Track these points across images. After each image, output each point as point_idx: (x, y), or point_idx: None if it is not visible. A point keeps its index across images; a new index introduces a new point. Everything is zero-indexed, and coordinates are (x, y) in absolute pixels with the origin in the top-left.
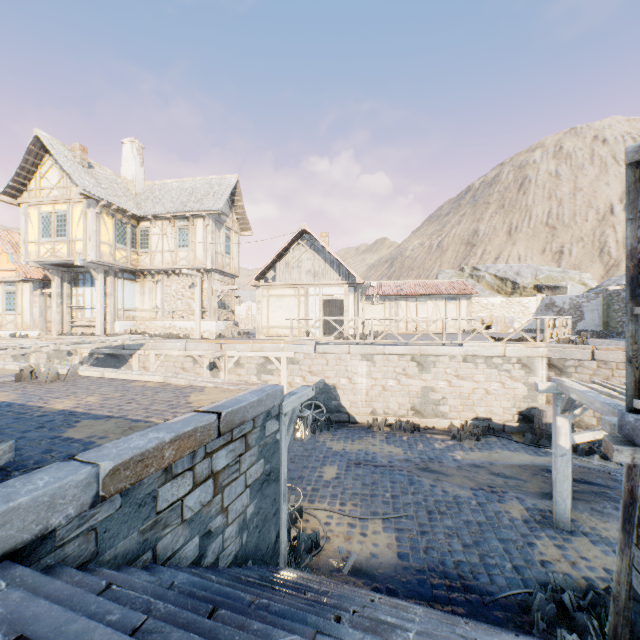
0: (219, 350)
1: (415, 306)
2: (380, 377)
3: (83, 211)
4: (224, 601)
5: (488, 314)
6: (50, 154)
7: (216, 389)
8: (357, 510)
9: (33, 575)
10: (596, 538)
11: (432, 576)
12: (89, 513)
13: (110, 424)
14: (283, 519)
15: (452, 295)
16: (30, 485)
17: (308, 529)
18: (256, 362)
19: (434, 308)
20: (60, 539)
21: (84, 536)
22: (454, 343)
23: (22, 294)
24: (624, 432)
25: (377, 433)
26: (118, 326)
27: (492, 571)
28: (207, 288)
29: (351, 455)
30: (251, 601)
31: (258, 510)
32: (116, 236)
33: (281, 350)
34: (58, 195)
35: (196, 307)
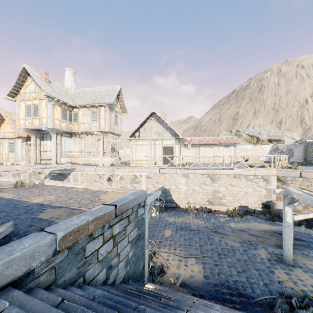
0: (112, 171)
1: (208, 150)
2: (192, 185)
3: (46, 103)
4: (122, 307)
5: (244, 153)
6: (30, 76)
7: (113, 192)
8: (182, 253)
9: (23, 295)
10: (306, 269)
11: (222, 288)
12: (51, 259)
13: (61, 211)
14: (146, 258)
15: (226, 144)
16: (21, 245)
17: (158, 262)
18: (130, 177)
19: (217, 150)
20: (37, 273)
21: (49, 271)
22: (229, 168)
23: (17, 144)
24: None
25: (190, 213)
26: (63, 159)
27: (253, 286)
28: (106, 141)
29: (178, 224)
30: (135, 306)
31: (134, 254)
32: (62, 116)
33: (142, 171)
34: (34, 96)
35: (100, 150)
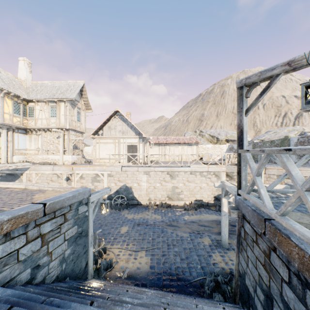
0: (71, 170)
1: (173, 148)
2: (153, 182)
3: None
4: (24, 302)
5: (206, 152)
6: None
7: (53, 191)
8: (134, 247)
9: None
10: None
11: (164, 275)
12: None
13: None
14: (90, 255)
15: (190, 143)
16: None
17: (108, 258)
18: (91, 176)
19: (182, 149)
20: None
21: None
22: (187, 166)
23: None
24: (236, 204)
25: (150, 209)
26: (15, 158)
27: (191, 270)
28: (67, 138)
29: (136, 220)
30: (44, 299)
31: (73, 251)
32: (14, 110)
33: (104, 170)
34: None
35: (60, 148)
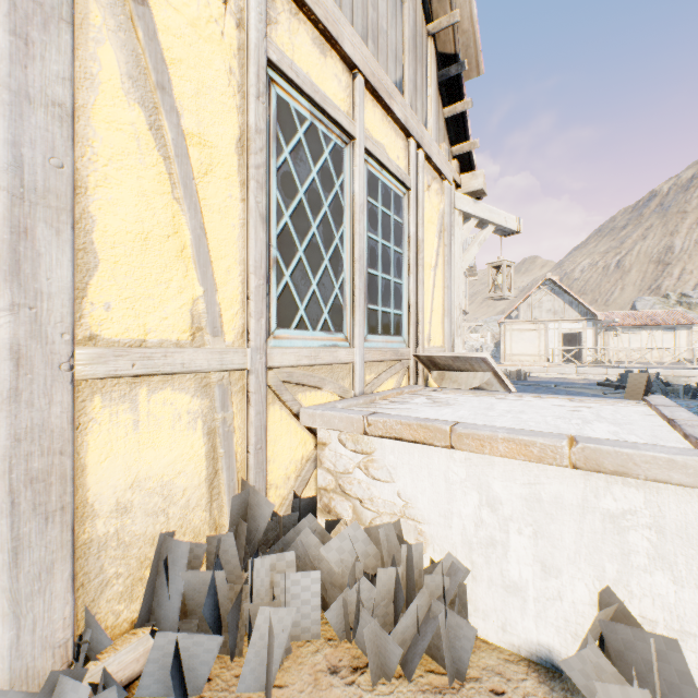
0: None
1: (627, 336)
2: None
3: None
4: None
5: None
6: None
7: None
8: None
9: None
10: None
11: None
12: None
13: None
14: None
15: (669, 325)
16: None
17: None
18: None
19: (648, 338)
20: None
21: None
22: None
23: None
24: None
25: None
26: None
27: None
28: None
29: None
30: None
31: None
32: None
33: (546, 371)
34: None
35: None
